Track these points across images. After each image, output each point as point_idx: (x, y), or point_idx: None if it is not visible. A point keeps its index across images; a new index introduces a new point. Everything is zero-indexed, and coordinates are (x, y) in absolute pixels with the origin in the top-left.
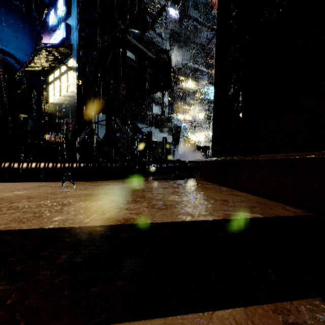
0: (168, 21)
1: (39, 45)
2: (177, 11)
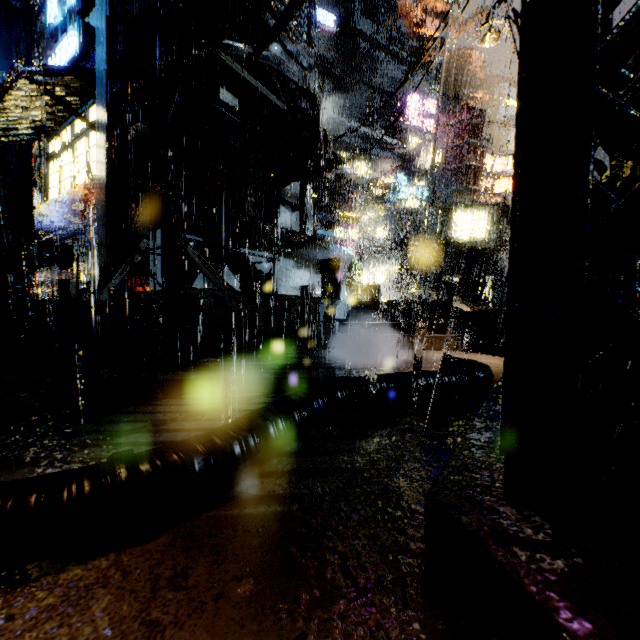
0: (314, 30)
1: (12, 67)
2: (332, 15)
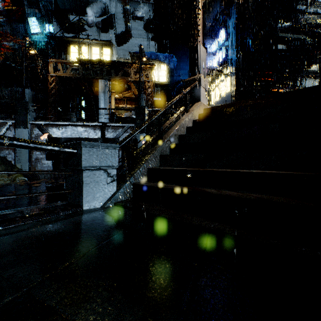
0: None
1: (213, 68)
2: None
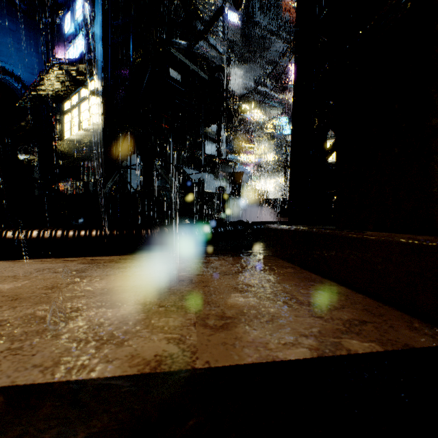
0: (226, 29)
1: (50, 61)
2: (238, 15)
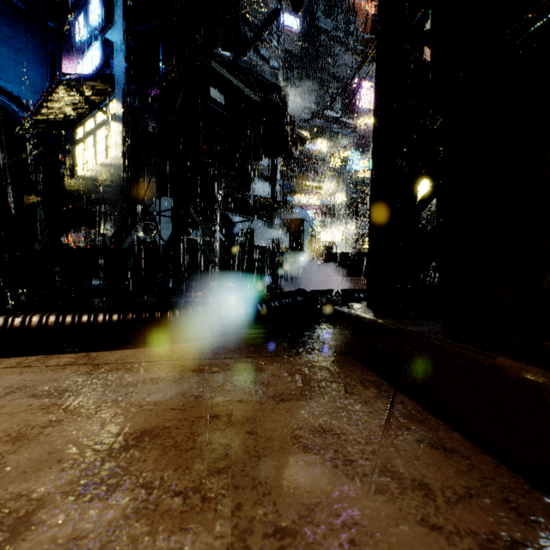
0: (283, 37)
1: (56, 77)
2: (297, 19)
